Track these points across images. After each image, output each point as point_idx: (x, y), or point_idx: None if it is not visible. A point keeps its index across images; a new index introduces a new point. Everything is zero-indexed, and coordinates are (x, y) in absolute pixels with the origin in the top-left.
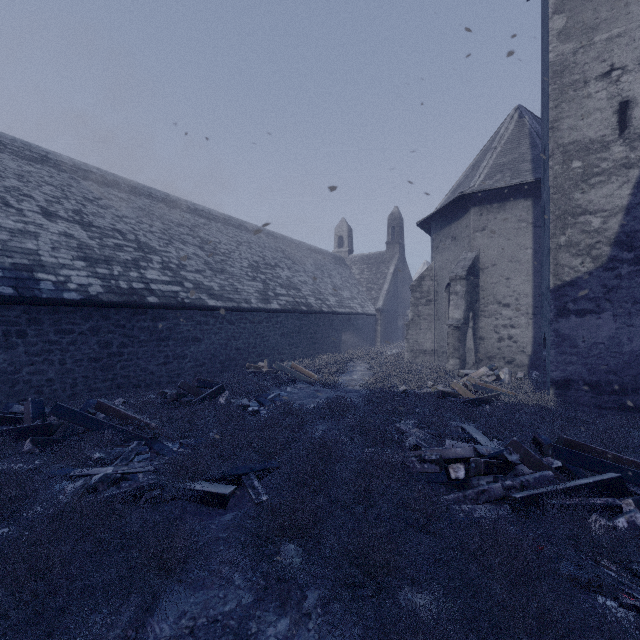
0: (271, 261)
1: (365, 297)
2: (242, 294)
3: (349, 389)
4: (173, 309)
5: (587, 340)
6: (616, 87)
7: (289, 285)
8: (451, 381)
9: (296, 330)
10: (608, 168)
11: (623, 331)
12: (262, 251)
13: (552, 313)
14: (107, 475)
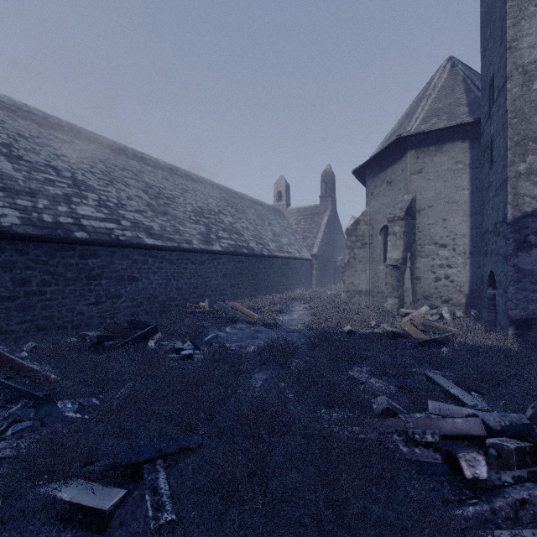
0: (215, 208)
1: (302, 244)
2: (184, 235)
3: (290, 329)
4: (106, 246)
5: None
6: None
7: (231, 230)
8: (394, 320)
9: (238, 272)
10: None
11: None
12: (207, 199)
13: (511, 247)
14: None
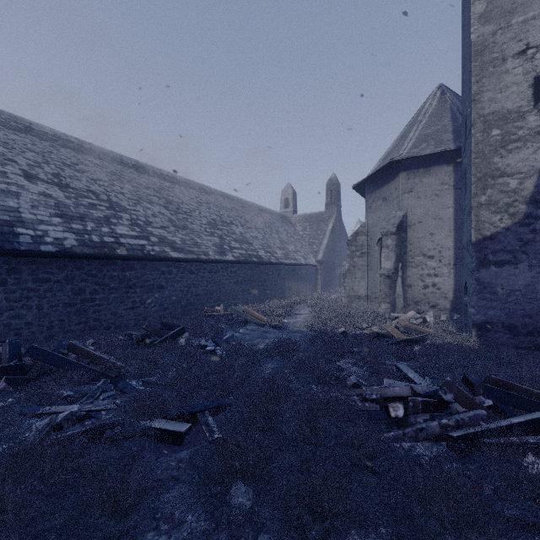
0: (227, 219)
1: (307, 250)
2: (201, 247)
3: (294, 330)
4: (140, 260)
5: (505, 287)
6: (531, 63)
7: (242, 240)
8: (383, 323)
9: (248, 278)
10: (524, 135)
11: (538, 279)
12: (219, 210)
13: (474, 264)
14: (72, 413)
